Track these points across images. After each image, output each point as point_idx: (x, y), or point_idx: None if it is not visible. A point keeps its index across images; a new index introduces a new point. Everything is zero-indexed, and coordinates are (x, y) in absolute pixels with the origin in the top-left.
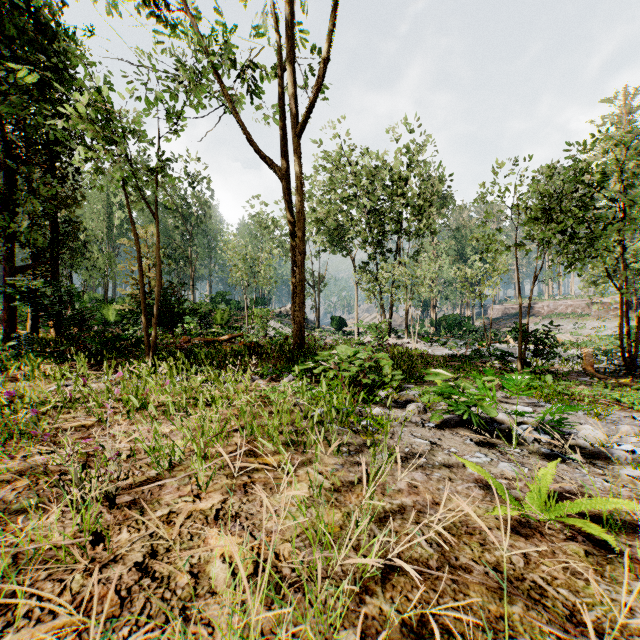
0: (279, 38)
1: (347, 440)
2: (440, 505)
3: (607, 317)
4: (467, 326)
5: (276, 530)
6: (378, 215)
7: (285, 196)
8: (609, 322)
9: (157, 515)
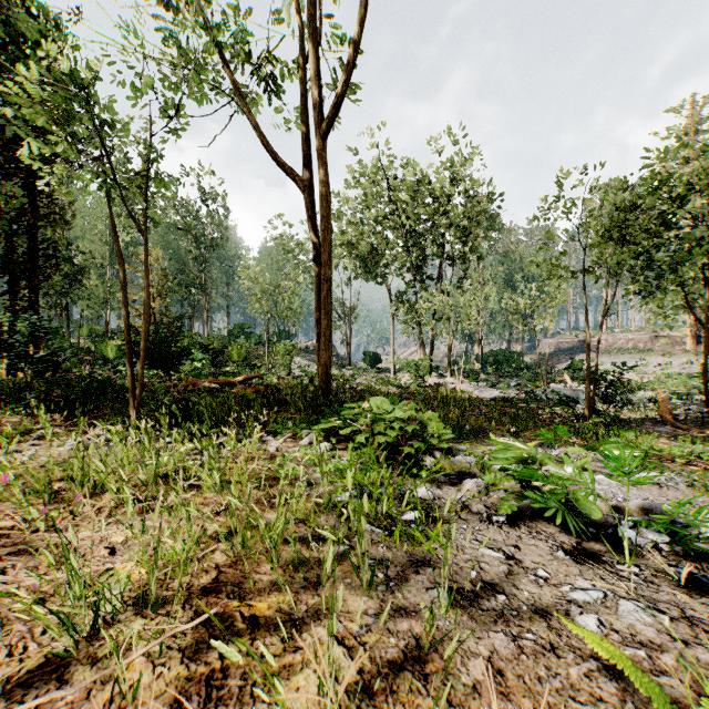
0: (301, 22)
1: (384, 554)
2: None
3: (673, 352)
4: (517, 363)
5: None
6: (417, 237)
7: (308, 212)
8: (676, 358)
9: None
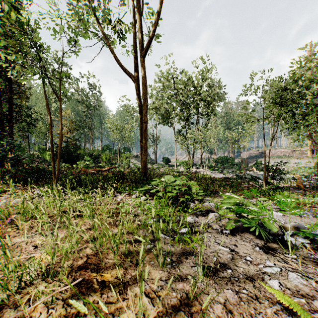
0: (133, 4)
1: (170, 249)
2: None
3: (302, 157)
4: (231, 162)
5: None
6: (187, 105)
7: (136, 91)
8: (303, 160)
9: None
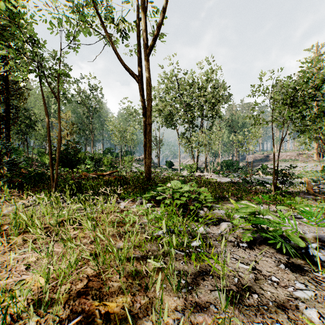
0: (136, 1)
1: (183, 267)
2: None
3: (308, 161)
4: (236, 166)
5: None
6: (191, 107)
7: (140, 92)
8: (309, 164)
9: None
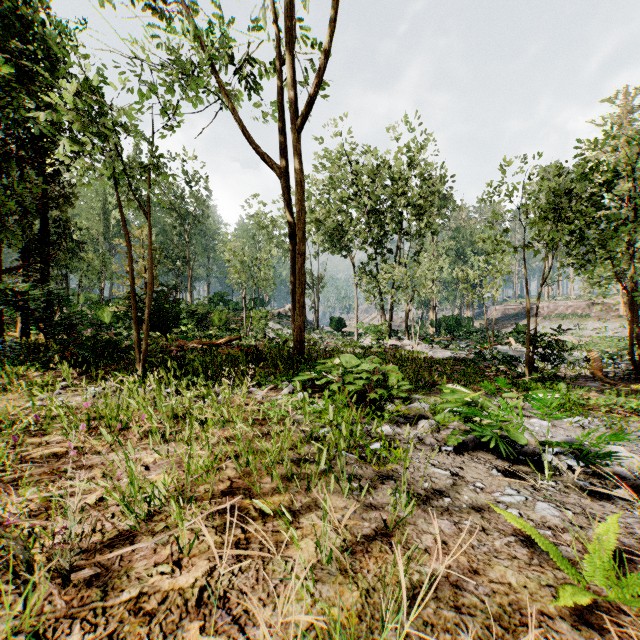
0: (278, 31)
1: (356, 471)
2: (480, 574)
3: (608, 318)
4: (467, 327)
5: (276, 622)
6: (378, 215)
7: (284, 195)
8: (610, 323)
9: (123, 598)
